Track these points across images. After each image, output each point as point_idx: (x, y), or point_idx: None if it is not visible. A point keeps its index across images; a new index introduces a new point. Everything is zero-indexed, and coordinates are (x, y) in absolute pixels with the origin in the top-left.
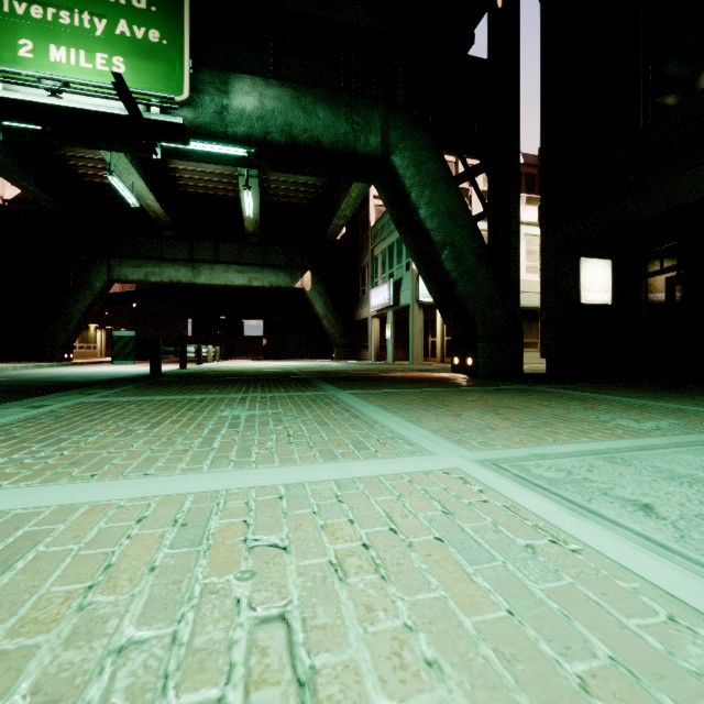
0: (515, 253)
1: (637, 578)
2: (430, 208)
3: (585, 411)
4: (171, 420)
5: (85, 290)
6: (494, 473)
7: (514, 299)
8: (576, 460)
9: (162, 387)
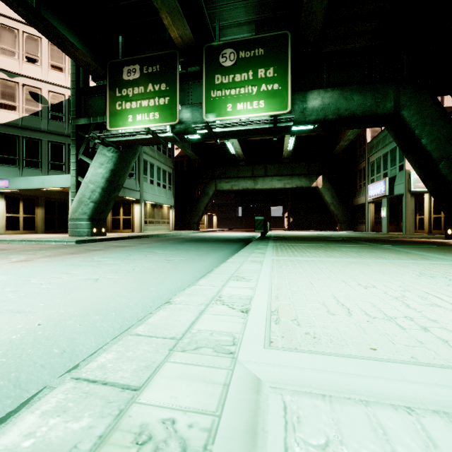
0: None
1: None
2: (430, 137)
3: None
4: (329, 250)
5: (205, 196)
6: None
7: None
8: None
9: (286, 241)
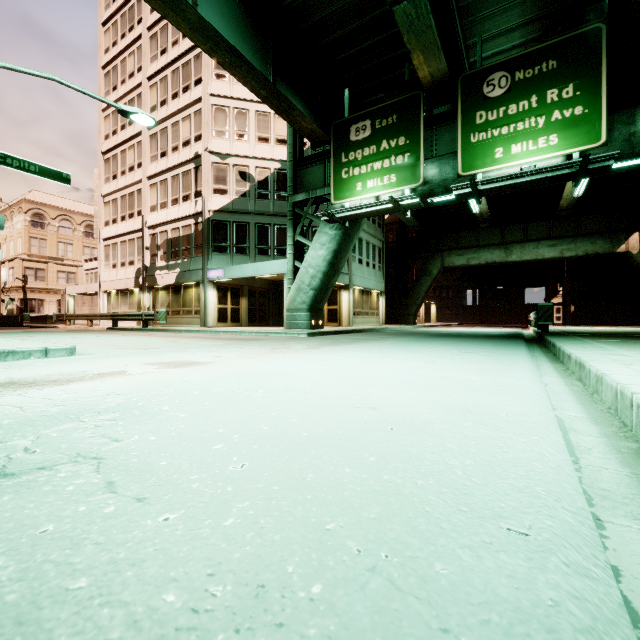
0: None
1: None
2: None
3: None
4: None
5: (426, 277)
6: None
7: None
8: None
9: (603, 337)
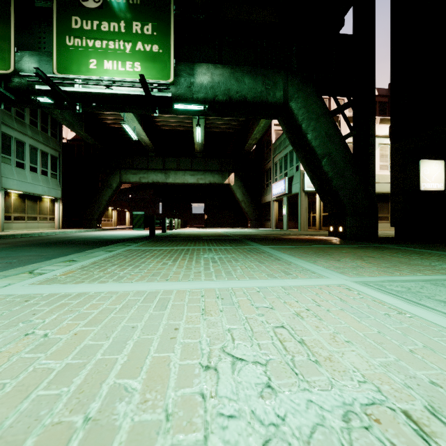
0: (372, 158)
1: (441, 327)
2: (314, 133)
3: (421, 260)
4: (181, 259)
5: (108, 188)
6: (365, 287)
7: (371, 189)
8: (413, 283)
9: (161, 242)
